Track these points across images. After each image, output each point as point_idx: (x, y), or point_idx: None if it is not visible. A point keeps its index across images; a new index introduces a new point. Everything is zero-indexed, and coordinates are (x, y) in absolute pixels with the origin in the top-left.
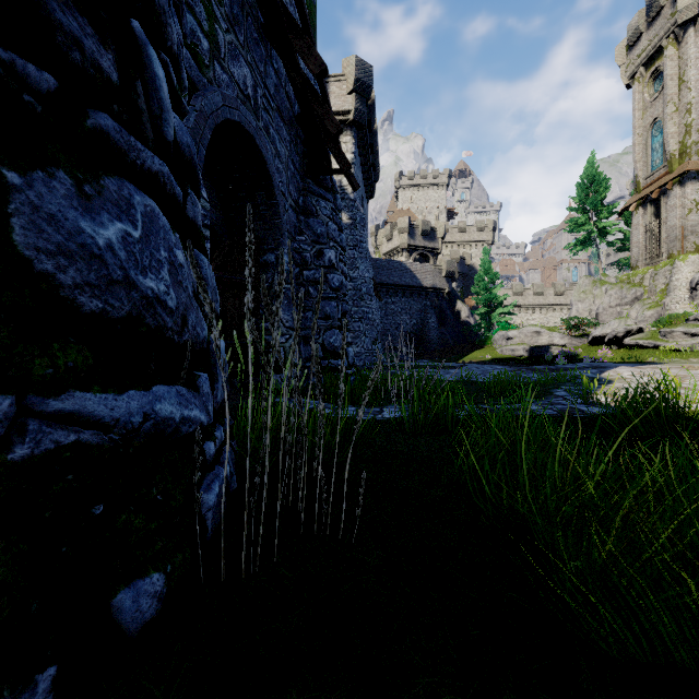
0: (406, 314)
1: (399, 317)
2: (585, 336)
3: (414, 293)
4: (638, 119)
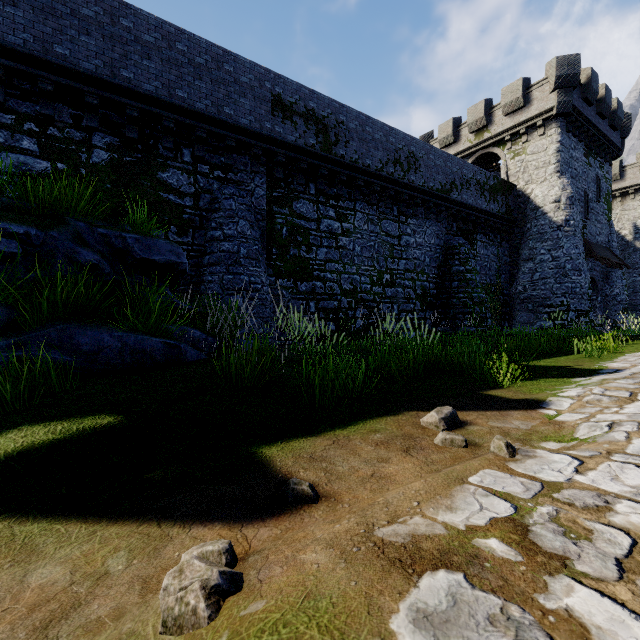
0: None
1: None
2: None
3: None
4: None
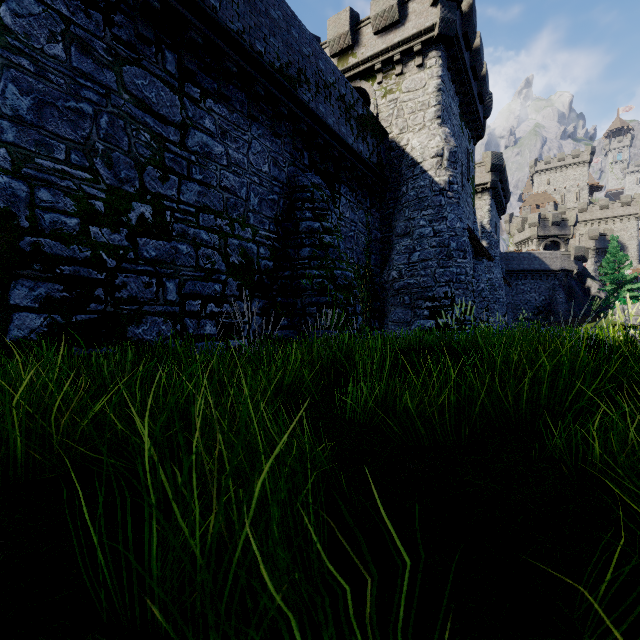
0: (535, 292)
1: (528, 295)
2: None
3: (542, 275)
4: None
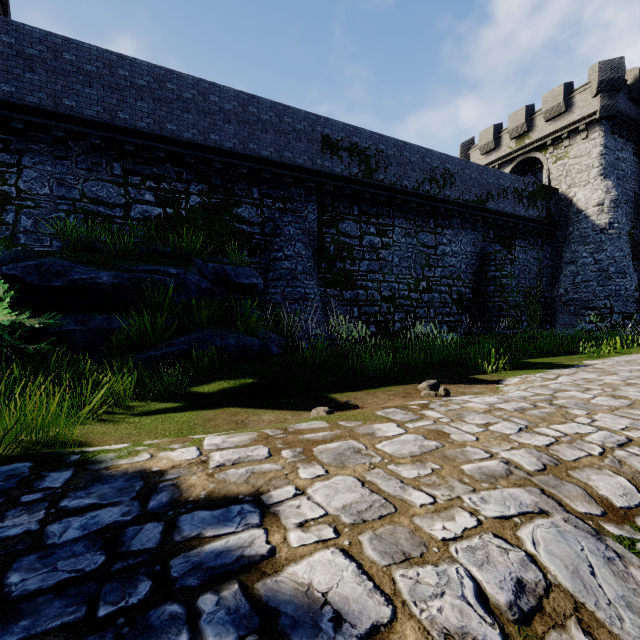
0: None
1: None
2: None
3: None
4: None
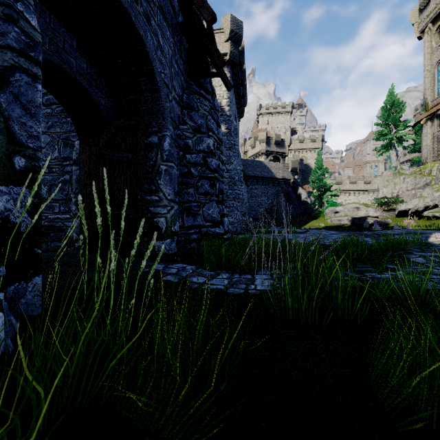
0: (265, 196)
1: (260, 198)
2: (392, 211)
3: (270, 182)
4: (427, 60)
